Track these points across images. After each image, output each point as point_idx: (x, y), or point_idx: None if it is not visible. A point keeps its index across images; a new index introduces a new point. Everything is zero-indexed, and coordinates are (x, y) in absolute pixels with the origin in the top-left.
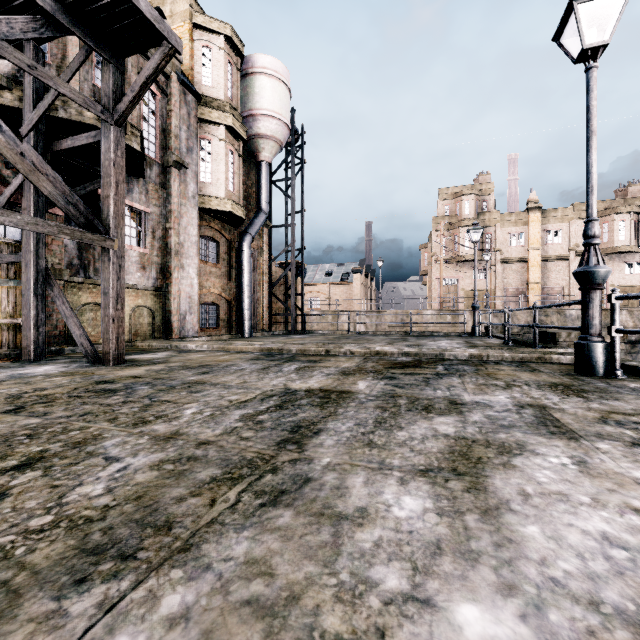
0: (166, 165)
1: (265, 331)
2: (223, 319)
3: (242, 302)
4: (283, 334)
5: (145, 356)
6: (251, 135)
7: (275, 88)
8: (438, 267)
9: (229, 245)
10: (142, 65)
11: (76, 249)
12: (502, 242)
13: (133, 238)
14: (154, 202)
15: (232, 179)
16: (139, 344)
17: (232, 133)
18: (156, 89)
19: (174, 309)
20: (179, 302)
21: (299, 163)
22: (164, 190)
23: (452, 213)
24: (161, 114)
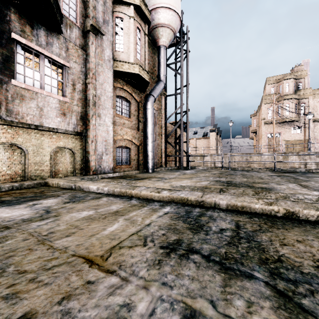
0: (85, 30)
1: (162, 167)
2: (133, 158)
3: (147, 146)
4: (175, 169)
5: (5, 213)
6: (153, 26)
7: None
8: (266, 126)
9: (138, 105)
10: None
11: None
12: (313, 108)
13: (54, 87)
14: (74, 59)
15: (139, 51)
16: (50, 182)
17: (139, 14)
18: None
19: (92, 150)
20: (96, 144)
21: (185, 53)
22: (84, 51)
23: (276, 92)
24: None
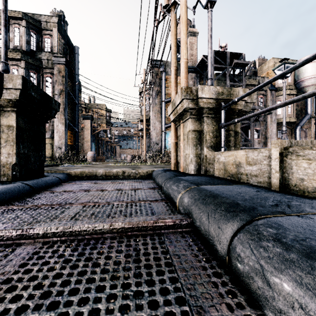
0: (265, 115)
1: None
2: None
3: None
4: None
5: None
6: (301, 87)
7: (313, 66)
8: None
9: (291, 130)
10: (258, 93)
11: (244, 142)
12: None
13: (256, 136)
14: (262, 126)
15: (290, 109)
16: None
17: (289, 94)
18: (262, 96)
19: None
20: None
21: None
22: (264, 121)
23: None
24: (264, 101)
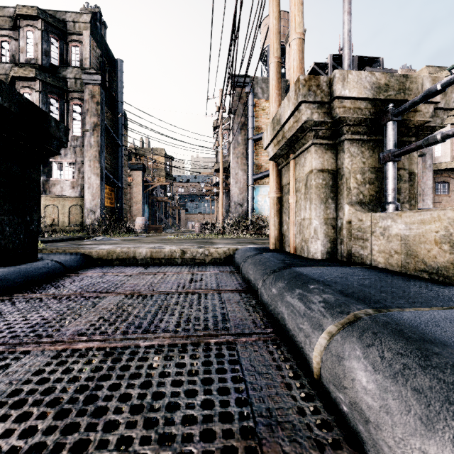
0: None
1: None
2: None
3: None
4: None
5: None
6: None
7: None
8: None
9: None
10: None
11: None
12: None
13: None
14: None
15: None
16: None
17: None
18: None
19: None
20: None
21: None
22: None
23: None
24: None
